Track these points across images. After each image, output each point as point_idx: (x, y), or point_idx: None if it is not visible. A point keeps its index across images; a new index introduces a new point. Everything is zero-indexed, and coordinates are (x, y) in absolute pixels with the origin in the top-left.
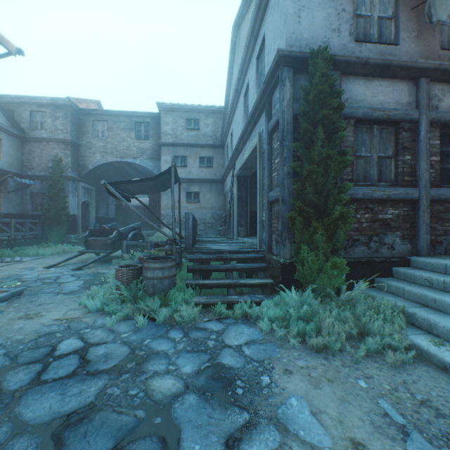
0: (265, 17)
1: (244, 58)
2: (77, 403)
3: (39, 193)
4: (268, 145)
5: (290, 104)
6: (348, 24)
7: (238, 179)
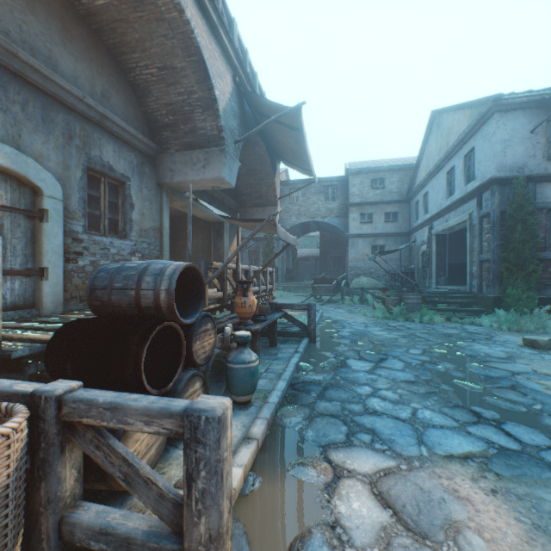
0: (475, 137)
1: (450, 151)
2: (423, 332)
3: (254, 251)
4: (479, 224)
5: (498, 206)
6: (541, 151)
7: (436, 237)
